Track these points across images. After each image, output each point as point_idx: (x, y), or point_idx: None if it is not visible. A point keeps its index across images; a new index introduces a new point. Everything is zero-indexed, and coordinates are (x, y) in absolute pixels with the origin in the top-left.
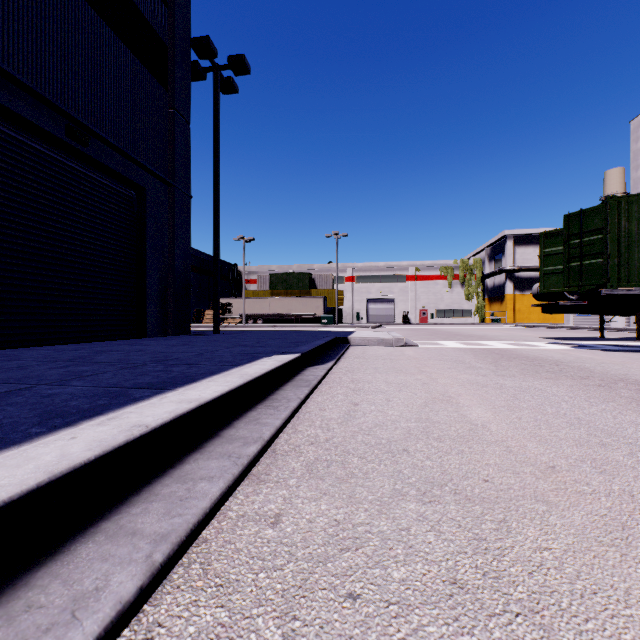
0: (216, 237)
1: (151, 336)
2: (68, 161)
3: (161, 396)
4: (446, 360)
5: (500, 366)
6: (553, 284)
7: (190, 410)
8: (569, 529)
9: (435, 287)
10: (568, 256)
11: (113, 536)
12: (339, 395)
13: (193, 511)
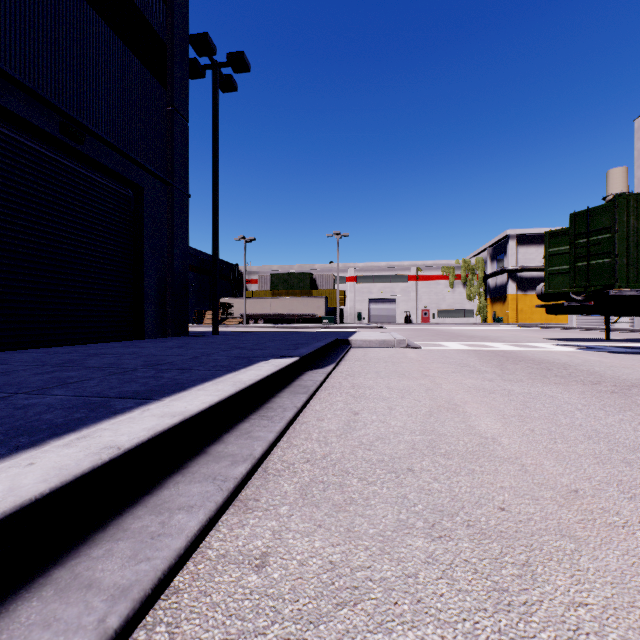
0: (215, 237)
1: (149, 337)
2: (63, 159)
3: (144, 408)
4: (450, 363)
5: (506, 370)
6: (558, 284)
7: (172, 426)
8: (605, 576)
9: (437, 287)
10: (574, 256)
11: (64, 590)
12: (338, 402)
13: (164, 554)
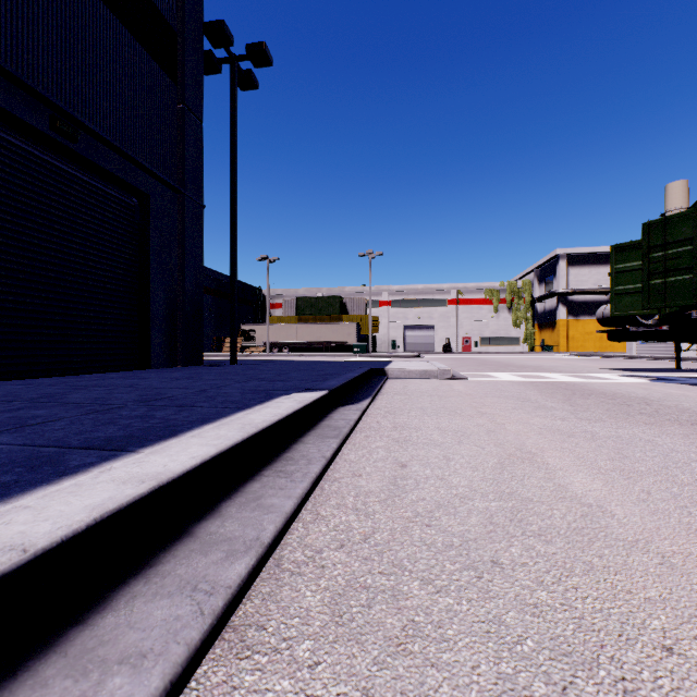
0: (233, 253)
1: (156, 367)
2: (54, 160)
3: (108, 465)
4: (507, 397)
5: (577, 406)
6: (626, 306)
7: (136, 499)
8: None
9: (479, 312)
10: (648, 272)
11: None
12: (379, 450)
13: None
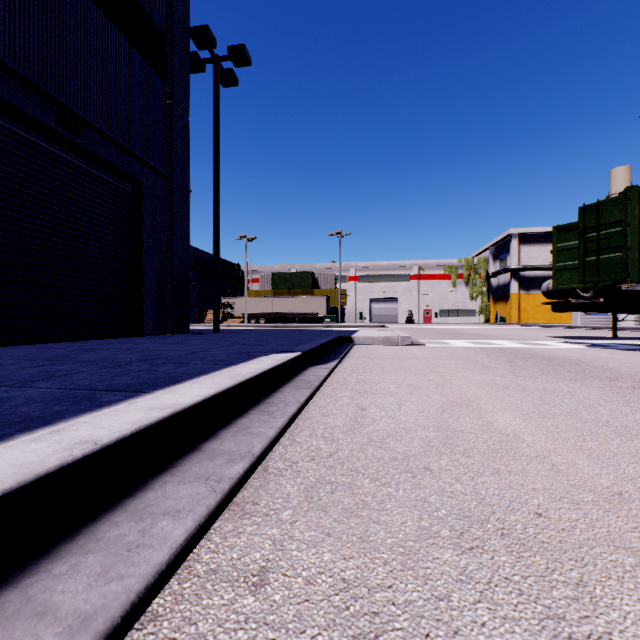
0: (216, 233)
1: (148, 335)
2: (60, 151)
3: (133, 400)
4: (457, 359)
5: (516, 366)
6: (566, 280)
7: (161, 419)
8: None
9: (439, 286)
10: (584, 250)
11: (10, 619)
12: (344, 398)
13: (141, 570)
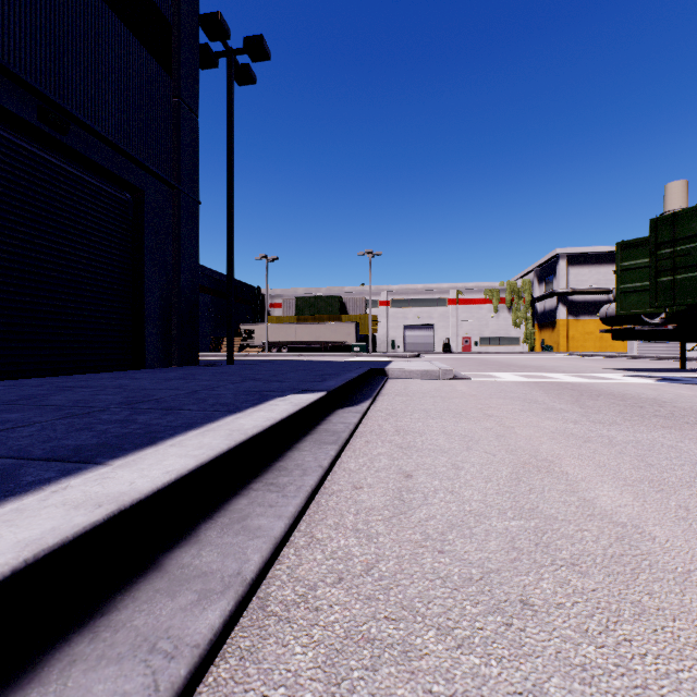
0: (230, 251)
1: (150, 367)
2: (43, 153)
3: (67, 481)
4: (512, 398)
5: (587, 407)
6: (632, 305)
7: (86, 529)
8: None
9: (479, 312)
10: (656, 269)
11: None
12: (381, 457)
13: None
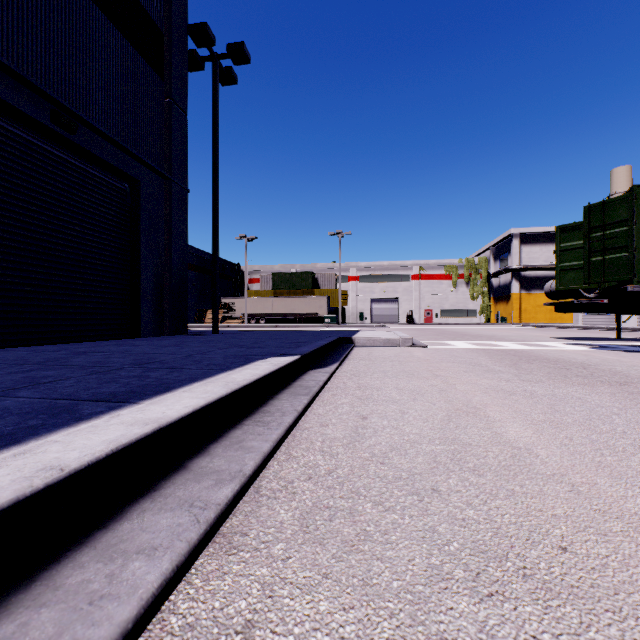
0: (215, 233)
1: (145, 336)
2: (55, 150)
3: (116, 413)
4: (460, 362)
5: (522, 369)
6: (570, 281)
7: (142, 436)
8: None
9: (440, 286)
10: (589, 250)
11: None
12: (344, 405)
13: (101, 632)
